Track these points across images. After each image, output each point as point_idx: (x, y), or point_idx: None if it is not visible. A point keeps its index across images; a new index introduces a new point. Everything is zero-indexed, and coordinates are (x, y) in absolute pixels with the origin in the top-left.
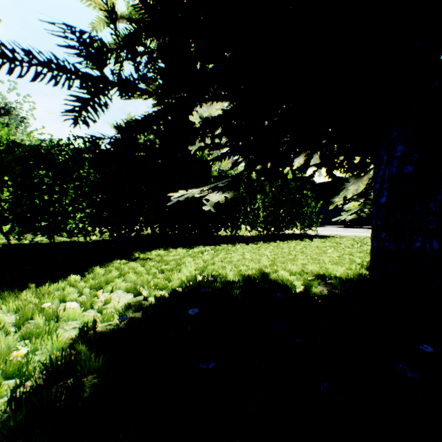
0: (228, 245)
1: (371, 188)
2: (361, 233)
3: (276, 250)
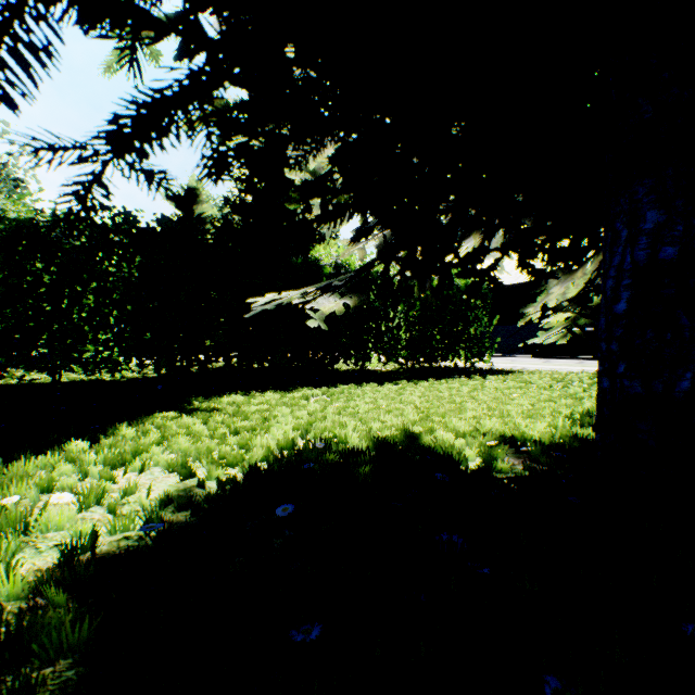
0: (350, 386)
1: (593, 289)
2: (561, 367)
3: (429, 394)
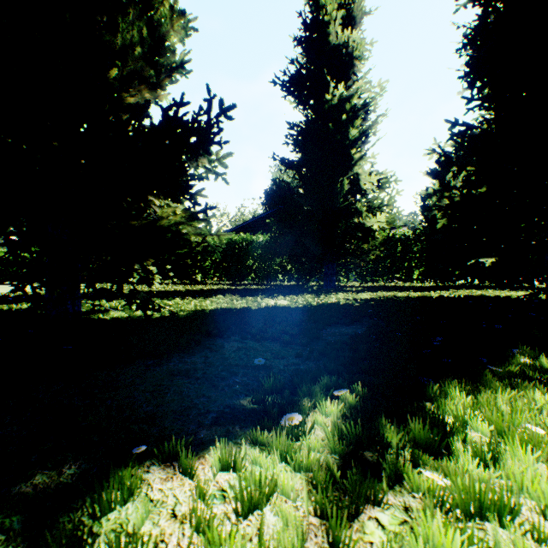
0: (521, 291)
1: None
2: None
3: None
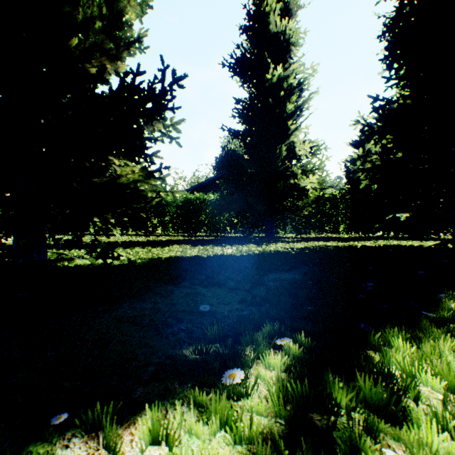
0: (430, 241)
1: None
2: None
3: None
